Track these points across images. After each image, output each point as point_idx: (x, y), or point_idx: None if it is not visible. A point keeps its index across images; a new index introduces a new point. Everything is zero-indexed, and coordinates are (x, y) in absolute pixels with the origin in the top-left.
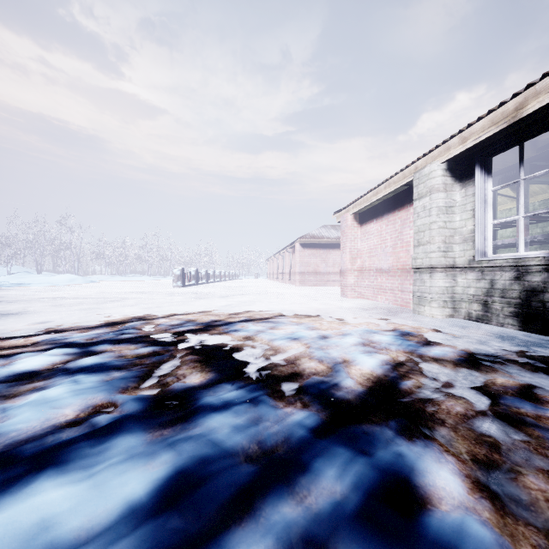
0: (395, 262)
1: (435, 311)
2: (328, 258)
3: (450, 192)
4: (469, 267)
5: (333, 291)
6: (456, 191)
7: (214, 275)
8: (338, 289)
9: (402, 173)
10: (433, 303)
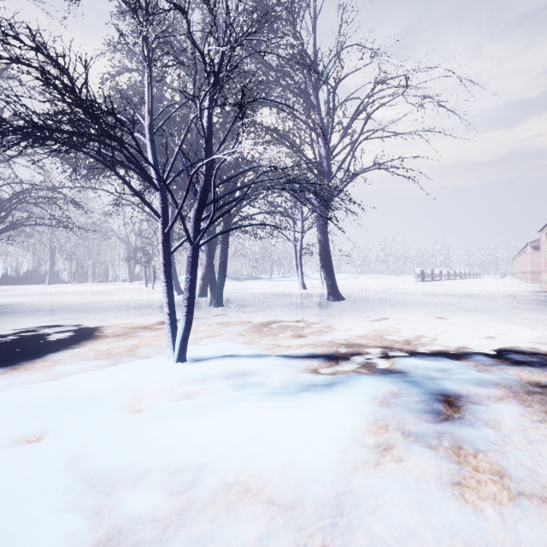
0: None
1: None
2: None
3: None
4: None
5: None
6: None
7: (447, 274)
8: None
9: None
10: None
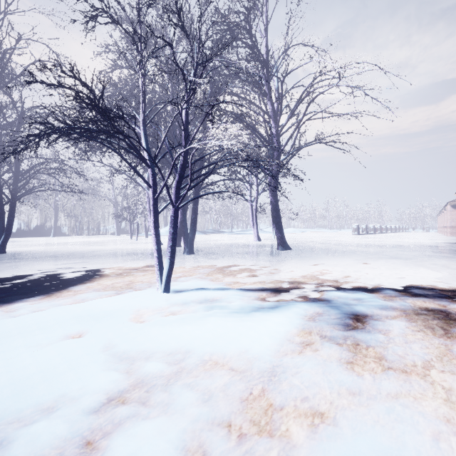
0: None
1: None
2: None
3: None
4: None
5: None
6: None
7: (379, 228)
8: None
9: None
10: None
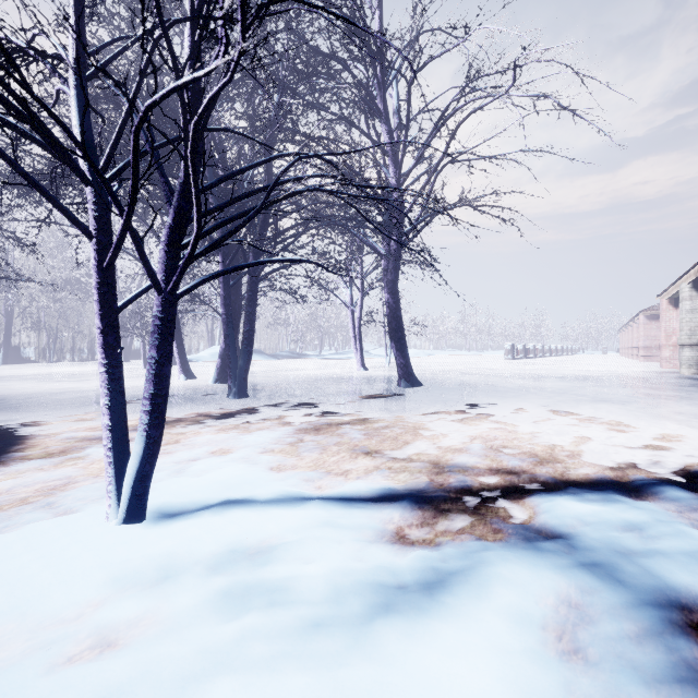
0: None
1: (683, 371)
2: None
3: (695, 300)
4: None
5: None
6: None
7: (542, 350)
8: None
9: (678, 282)
10: (683, 366)
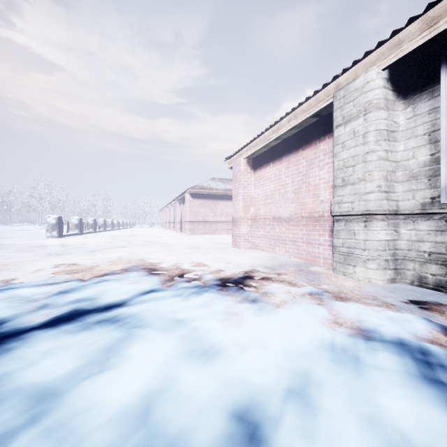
0: (299, 209)
1: (373, 275)
2: (217, 208)
3: (392, 111)
4: (423, 213)
5: (222, 239)
6: (398, 111)
7: (104, 224)
8: (226, 237)
9: (315, 98)
10: (371, 263)
